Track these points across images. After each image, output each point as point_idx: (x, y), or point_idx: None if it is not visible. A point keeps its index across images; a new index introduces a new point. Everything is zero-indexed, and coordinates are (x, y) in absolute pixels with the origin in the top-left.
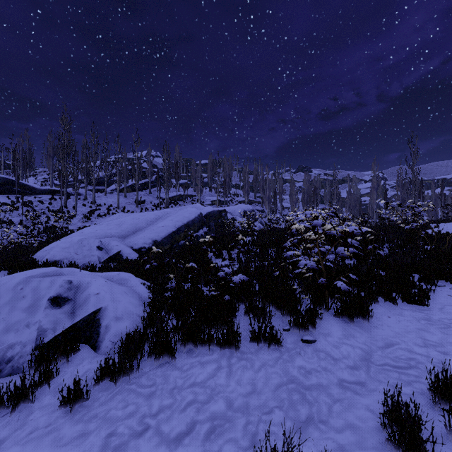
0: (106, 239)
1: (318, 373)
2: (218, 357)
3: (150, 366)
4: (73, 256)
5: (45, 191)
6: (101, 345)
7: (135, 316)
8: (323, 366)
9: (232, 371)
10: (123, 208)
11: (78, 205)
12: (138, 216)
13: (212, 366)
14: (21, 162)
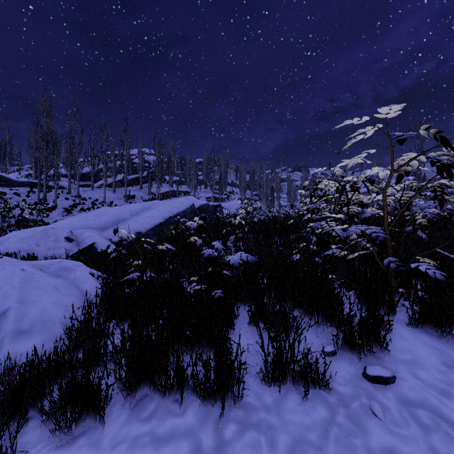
0: (81, 230)
1: None
2: (195, 420)
3: (44, 444)
4: (33, 247)
5: (24, 184)
6: None
7: (58, 328)
8: (442, 452)
9: None
10: (110, 203)
11: (59, 198)
12: (121, 207)
13: (180, 449)
14: None
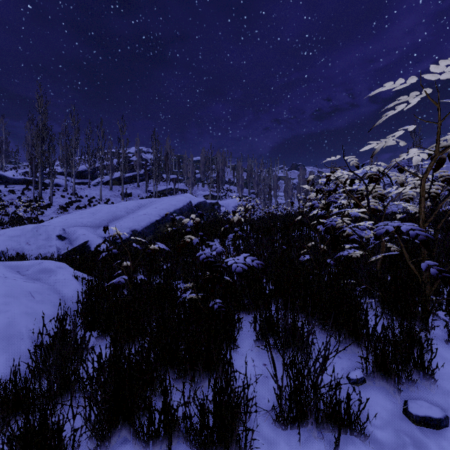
0: (75, 228)
1: None
2: None
3: None
4: (22, 246)
5: (19, 181)
6: None
7: (26, 344)
8: None
9: None
10: (106, 200)
11: (55, 196)
12: (117, 204)
13: None
14: None
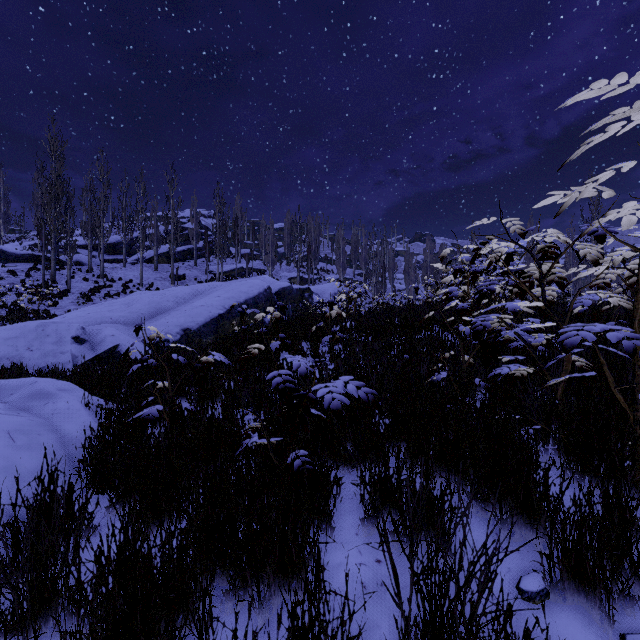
0: (100, 325)
1: None
2: None
3: None
4: (21, 353)
5: (23, 258)
6: None
7: None
8: None
9: None
10: (149, 285)
11: (75, 279)
12: (163, 291)
13: None
14: None
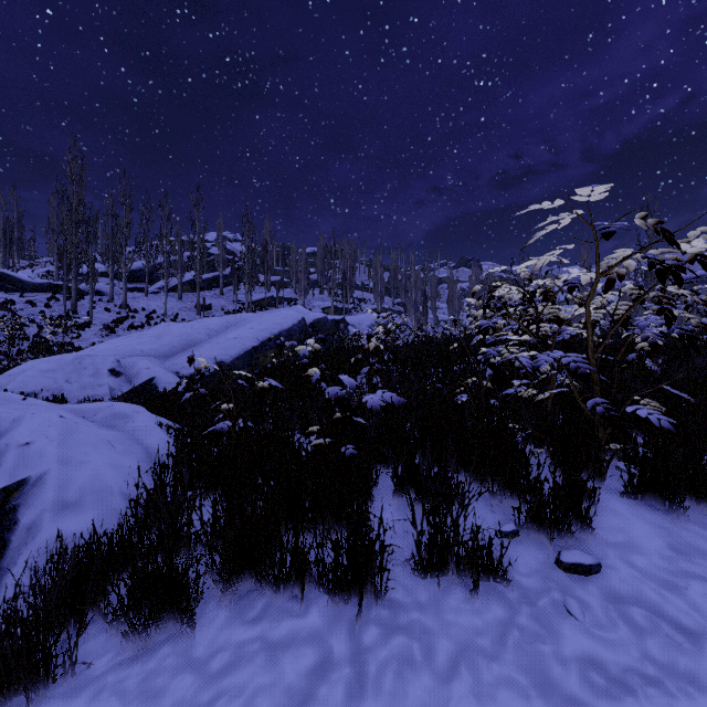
0: (132, 358)
1: (657, 690)
2: (322, 622)
3: (114, 654)
4: (60, 385)
5: (41, 287)
6: (2, 579)
7: (118, 500)
8: (659, 660)
9: (364, 676)
10: (174, 316)
11: (96, 309)
12: (193, 323)
13: (303, 658)
14: (2, 239)
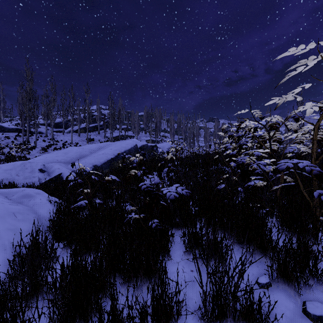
0: (52, 163)
1: None
2: None
3: None
4: (13, 177)
5: (13, 130)
6: None
7: (8, 254)
8: None
9: None
10: (76, 144)
11: (39, 140)
12: (83, 146)
13: None
14: None
